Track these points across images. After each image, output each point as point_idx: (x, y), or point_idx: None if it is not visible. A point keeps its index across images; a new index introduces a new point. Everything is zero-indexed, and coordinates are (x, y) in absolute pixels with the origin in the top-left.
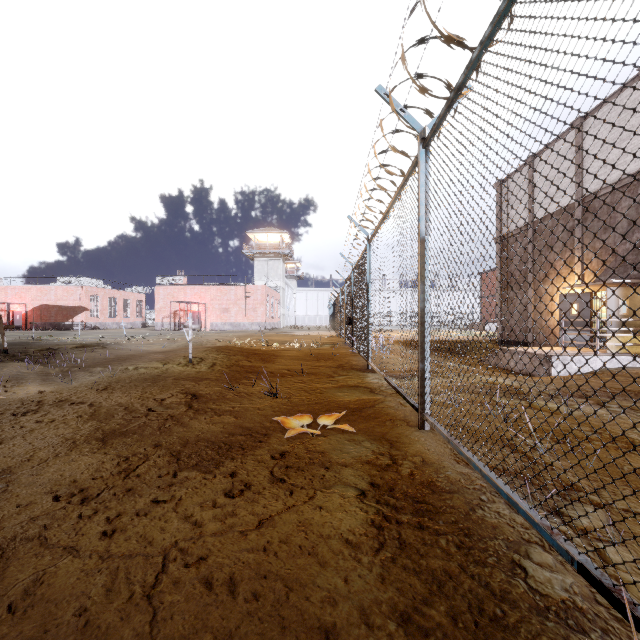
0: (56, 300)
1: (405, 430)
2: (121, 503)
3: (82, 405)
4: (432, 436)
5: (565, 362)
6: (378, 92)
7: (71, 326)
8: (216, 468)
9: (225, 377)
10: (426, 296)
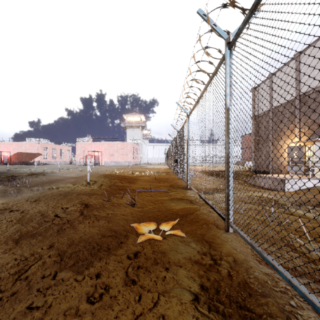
0: (25, 150)
1: (216, 232)
2: (0, 311)
3: (16, 212)
4: (235, 237)
5: (292, 183)
6: (199, 13)
7: (33, 163)
8: (86, 269)
9: (106, 193)
10: (230, 145)
